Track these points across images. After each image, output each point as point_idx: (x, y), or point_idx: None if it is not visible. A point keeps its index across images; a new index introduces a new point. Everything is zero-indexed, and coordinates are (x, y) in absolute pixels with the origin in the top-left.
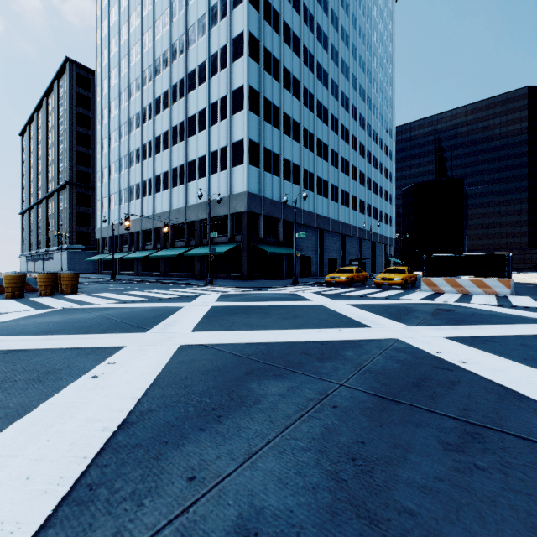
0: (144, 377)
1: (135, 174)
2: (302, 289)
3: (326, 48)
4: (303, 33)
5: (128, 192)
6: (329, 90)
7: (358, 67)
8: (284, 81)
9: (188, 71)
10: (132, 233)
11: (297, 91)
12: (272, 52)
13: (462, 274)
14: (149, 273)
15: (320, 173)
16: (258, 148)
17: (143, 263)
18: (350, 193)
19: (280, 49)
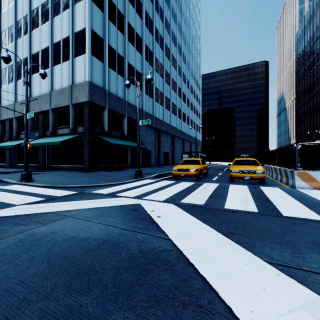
0: None
1: None
2: (149, 187)
3: None
4: None
5: None
6: (164, 24)
7: (182, 19)
8: None
9: None
10: None
11: (140, 10)
12: None
13: None
14: None
15: (157, 85)
16: (101, 42)
17: None
18: (177, 106)
19: None
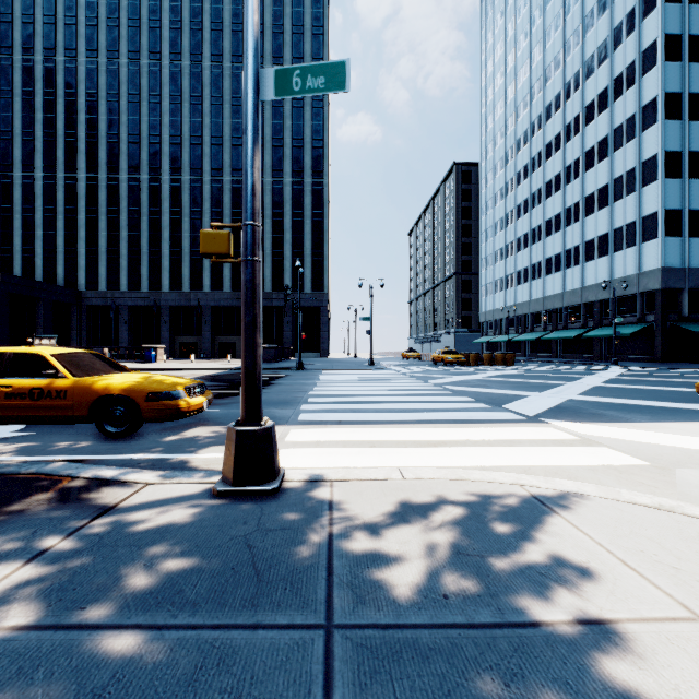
0: (602, 379)
1: (522, 258)
2: None
3: None
4: None
5: (515, 277)
6: None
7: None
8: None
9: (584, 150)
10: (518, 316)
11: None
12: None
13: None
14: (538, 354)
15: None
16: (678, 214)
17: (530, 344)
18: None
19: None
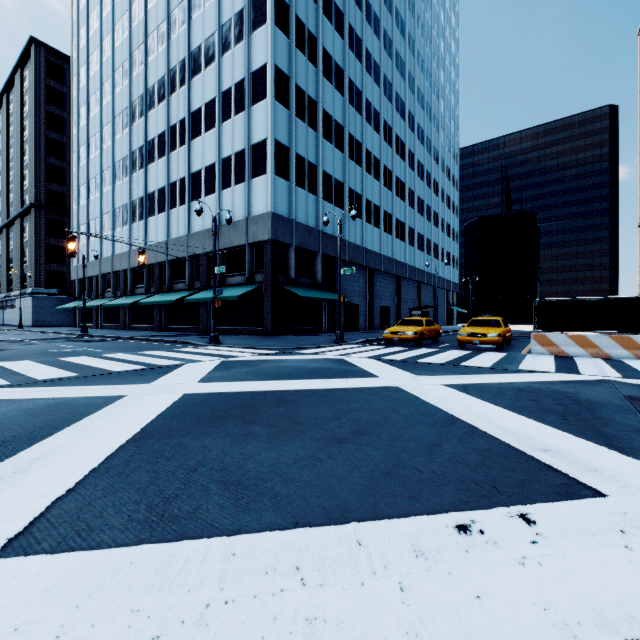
0: None
1: (121, 192)
2: (352, 350)
3: (377, 33)
4: (348, 8)
5: (113, 217)
6: (381, 88)
7: (416, 65)
8: (323, 67)
9: (191, 49)
10: (118, 272)
11: (340, 82)
12: (306, 24)
13: (598, 328)
14: (140, 325)
15: (369, 195)
16: (287, 153)
17: (132, 312)
18: (406, 223)
19: (318, 22)
